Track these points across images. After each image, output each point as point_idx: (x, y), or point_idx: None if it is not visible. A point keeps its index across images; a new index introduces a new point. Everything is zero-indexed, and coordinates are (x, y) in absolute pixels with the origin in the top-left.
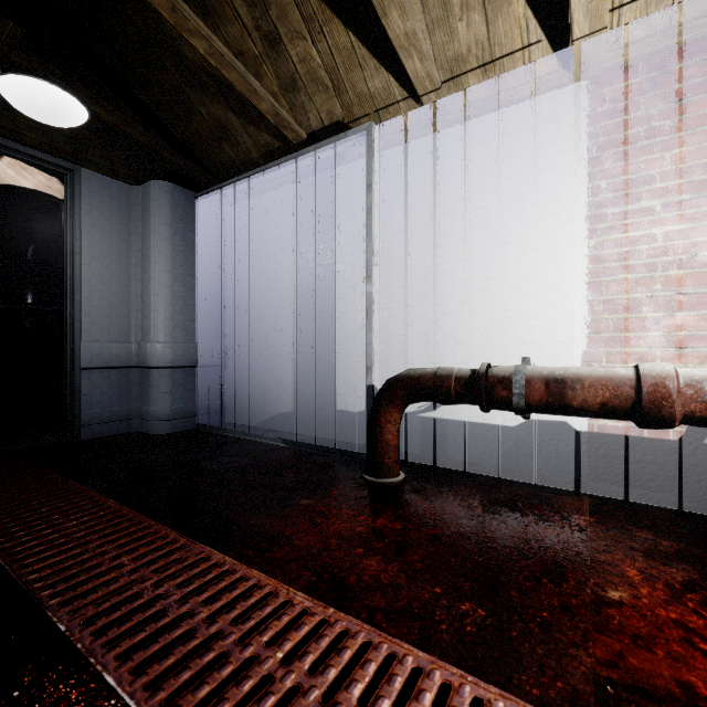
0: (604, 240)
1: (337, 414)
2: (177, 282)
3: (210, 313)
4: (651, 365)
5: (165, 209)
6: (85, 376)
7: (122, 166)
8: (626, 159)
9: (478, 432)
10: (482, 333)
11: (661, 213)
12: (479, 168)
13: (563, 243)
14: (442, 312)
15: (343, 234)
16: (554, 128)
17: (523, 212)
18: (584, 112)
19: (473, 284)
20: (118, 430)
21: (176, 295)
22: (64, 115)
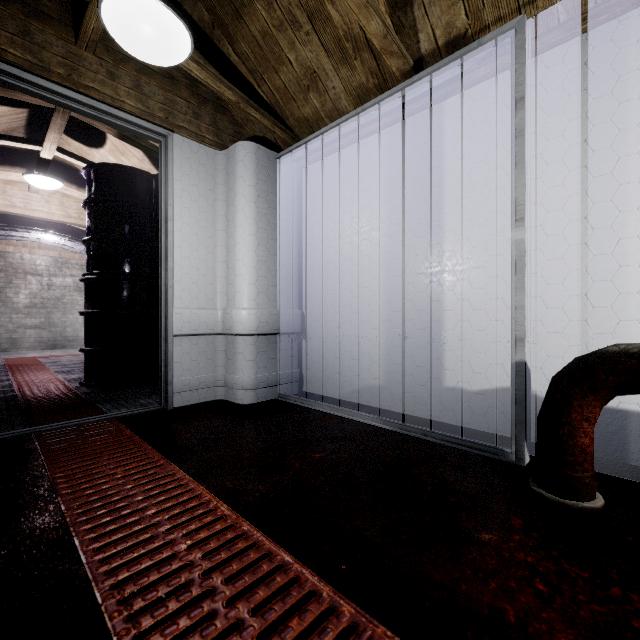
0: None
1: (444, 392)
2: (260, 246)
3: (290, 278)
4: None
5: (249, 170)
6: (177, 343)
7: (208, 131)
8: None
9: None
10: None
11: None
12: None
13: None
14: (618, 263)
15: (452, 178)
16: None
17: None
18: None
19: None
20: (205, 397)
21: (259, 260)
22: (168, 44)
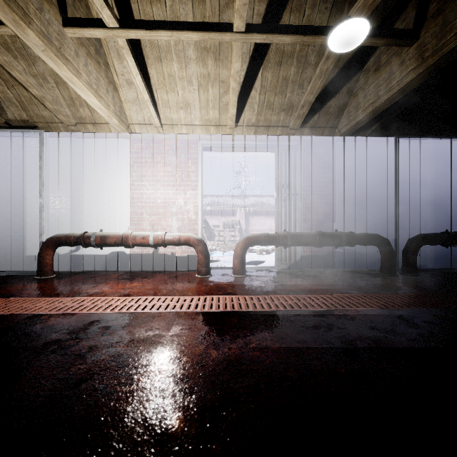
0: (134, 192)
1: (26, 258)
2: None
3: None
4: (127, 231)
5: None
6: None
7: None
8: (140, 168)
9: (95, 258)
10: (96, 220)
11: (148, 187)
12: (95, 158)
13: (123, 191)
14: (80, 211)
15: (30, 171)
16: (120, 151)
17: (110, 178)
18: (129, 149)
19: (93, 201)
20: None
21: None
22: None
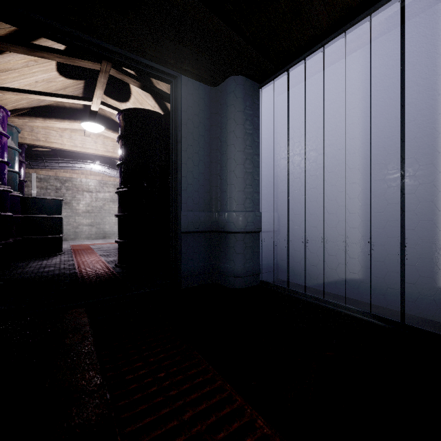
0: None
1: (440, 292)
2: (247, 160)
3: (269, 186)
4: None
5: (239, 99)
6: (183, 238)
7: (205, 73)
8: None
9: None
10: None
11: None
12: None
13: None
14: None
15: None
16: None
17: None
18: None
19: None
20: (204, 281)
21: (246, 171)
22: None
